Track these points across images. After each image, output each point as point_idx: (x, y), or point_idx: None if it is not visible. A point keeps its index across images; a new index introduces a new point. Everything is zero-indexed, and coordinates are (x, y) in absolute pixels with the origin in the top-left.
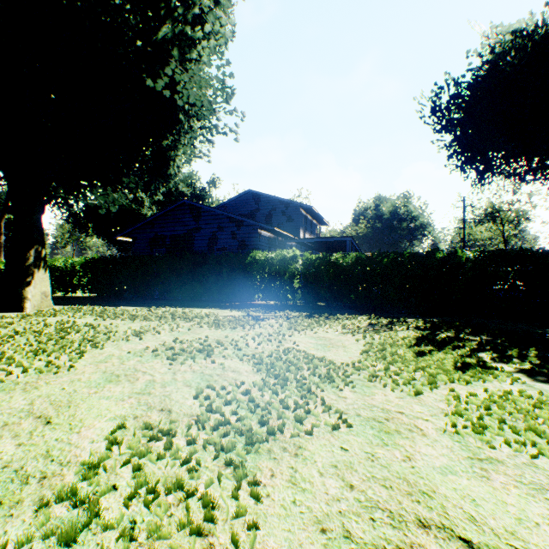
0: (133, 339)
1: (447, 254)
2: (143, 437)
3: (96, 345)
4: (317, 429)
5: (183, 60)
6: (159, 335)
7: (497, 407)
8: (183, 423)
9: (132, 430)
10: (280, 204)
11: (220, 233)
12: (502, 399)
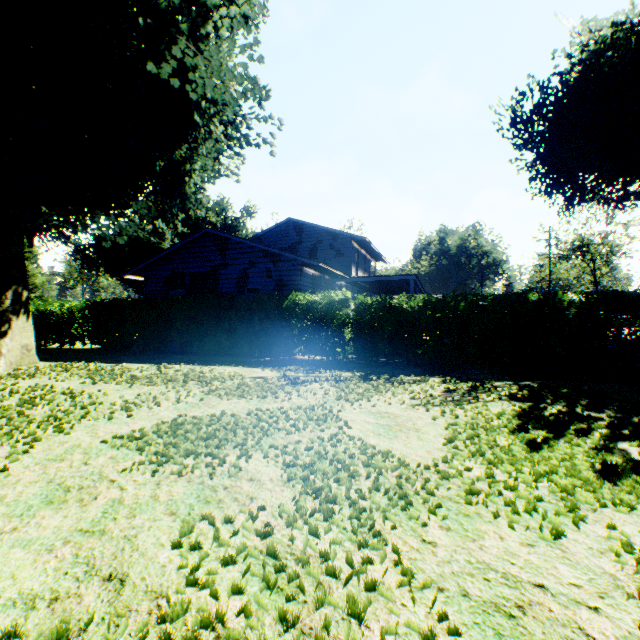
0: (119, 415)
1: (543, 296)
2: None
3: (61, 427)
4: (393, 639)
5: (195, 36)
6: (158, 409)
7: None
8: (136, 619)
9: None
10: (326, 235)
11: (251, 271)
12: None
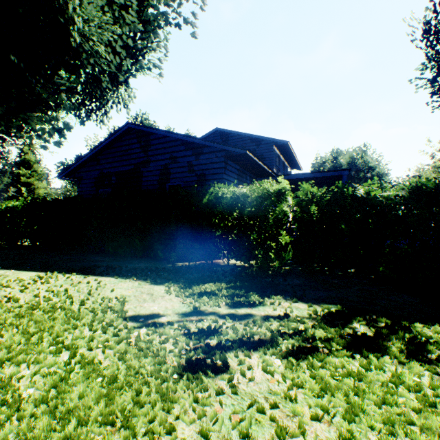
0: None
1: None
2: None
3: None
4: None
5: None
6: None
7: None
8: None
9: None
10: (250, 142)
11: (172, 166)
12: None
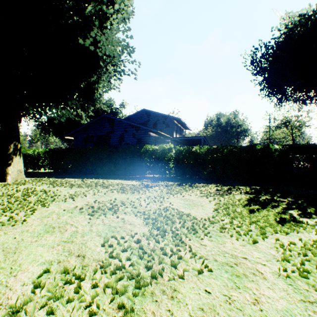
0: (69, 200)
1: (263, 147)
2: (61, 281)
3: (44, 204)
4: (187, 273)
5: (101, 27)
6: (86, 198)
7: (312, 253)
8: (91, 267)
9: (54, 273)
10: (161, 117)
11: (125, 134)
12: (313, 247)
